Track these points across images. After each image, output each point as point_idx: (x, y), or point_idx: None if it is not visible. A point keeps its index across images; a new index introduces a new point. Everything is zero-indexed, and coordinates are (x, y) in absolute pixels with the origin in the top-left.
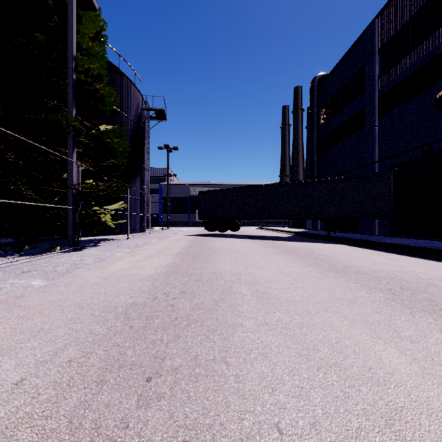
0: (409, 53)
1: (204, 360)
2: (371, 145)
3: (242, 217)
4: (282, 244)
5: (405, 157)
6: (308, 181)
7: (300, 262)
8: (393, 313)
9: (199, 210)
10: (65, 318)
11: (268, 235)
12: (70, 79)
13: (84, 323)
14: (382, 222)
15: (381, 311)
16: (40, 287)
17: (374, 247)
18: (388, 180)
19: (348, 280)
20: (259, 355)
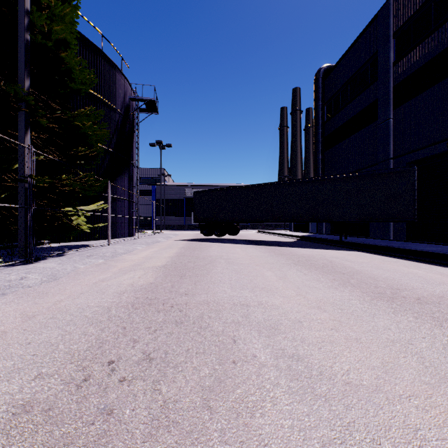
0: (432, 34)
1: None
2: (385, 140)
3: (241, 219)
4: (290, 251)
5: (426, 151)
6: (317, 178)
7: (326, 281)
8: None
9: (194, 212)
10: None
11: (270, 239)
12: (21, 39)
13: None
14: (398, 225)
15: None
16: None
17: (403, 256)
18: (411, 177)
19: (420, 319)
20: None
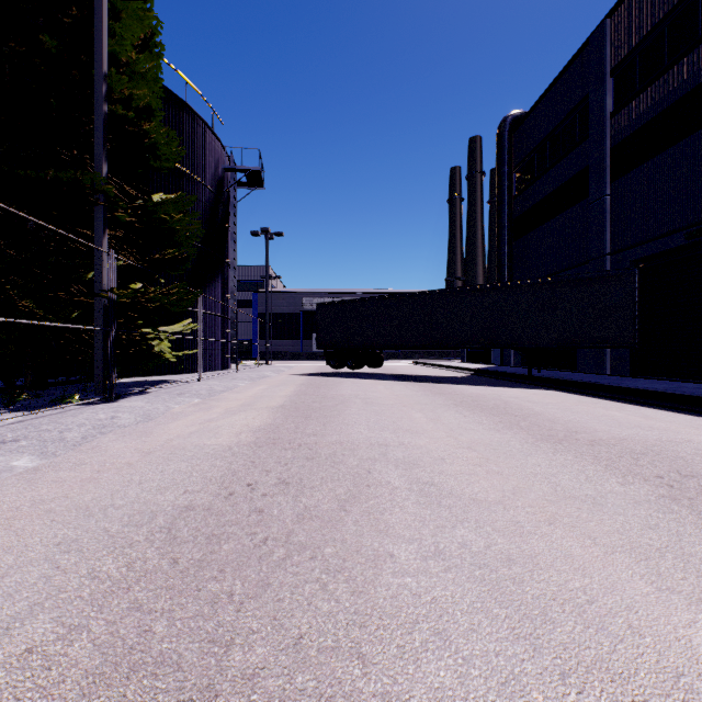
0: (664, 73)
1: (314, 651)
2: (599, 226)
3: (386, 344)
4: (453, 389)
5: (656, 245)
6: (496, 285)
7: (489, 423)
8: (682, 529)
9: (317, 333)
10: (51, 538)
11: (429, 374)
12: (98, 113)
13: (85, 552)
14: (618, 352)
15: (658, 524)
16: (26, 471)
17: (610, 395)
18: (630, 284)
19: (579, 458)
20: (431, 636)
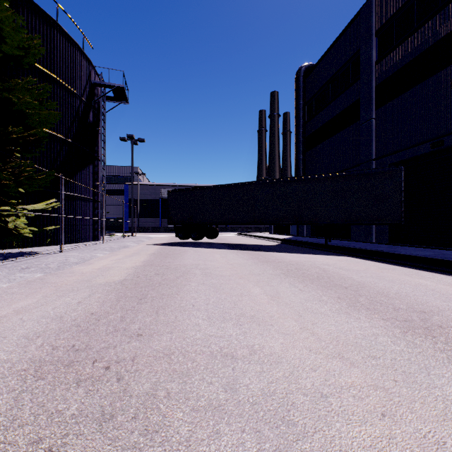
0: (415, 32)
1: None
2: (367, 140)
3: (221, 221)
4: (275, 257)
5: (408, 152)
6: (302, 178)
7: (330, 300)
8: None
9: (168, 213)
10: None
11: (251, 243)
12: None
13: None
14: (381, 227)
15: None
16: None
17: (397, 262)
18: (398, 177)
19: None
20: None
